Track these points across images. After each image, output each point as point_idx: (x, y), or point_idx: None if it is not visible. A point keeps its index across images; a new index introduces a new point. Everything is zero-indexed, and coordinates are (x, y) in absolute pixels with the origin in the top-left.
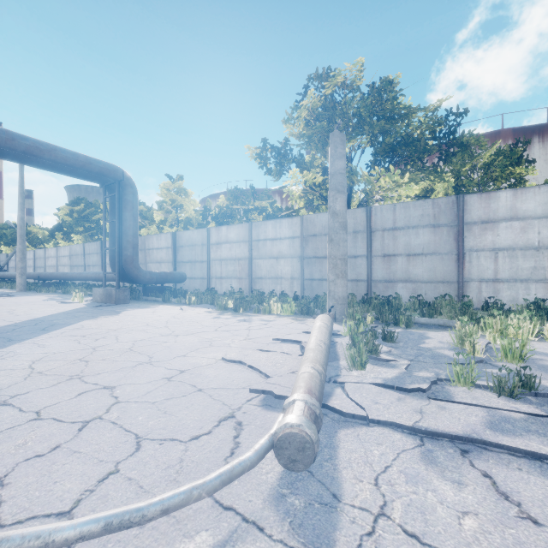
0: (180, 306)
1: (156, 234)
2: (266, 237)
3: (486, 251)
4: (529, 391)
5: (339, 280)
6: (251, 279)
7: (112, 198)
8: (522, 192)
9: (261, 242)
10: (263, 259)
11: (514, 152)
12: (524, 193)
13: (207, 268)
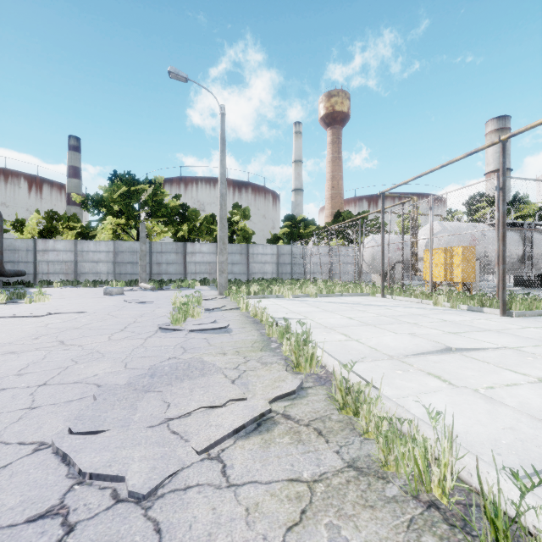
0: (58, 287)
1: None
2: (89, 250)
3: (193, 263)
4: (182, 287)
5: (144, 273)
6: (77, 274)
7: None
8: (203, 244)
9: (85, 252)
10: (87, 262)
11: (211, 220)
12: (203, 245)
13: (34, 267)
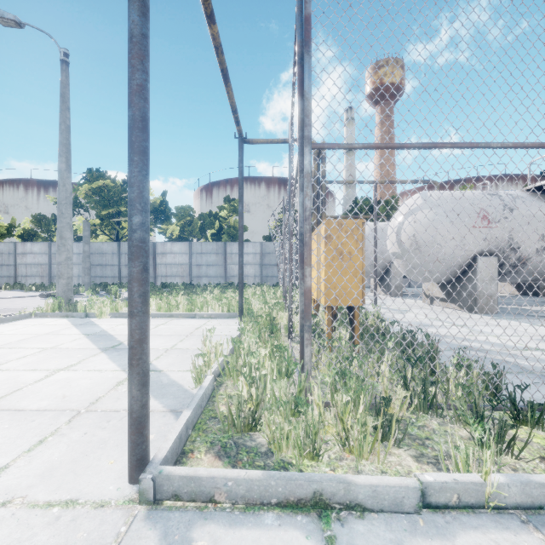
0: (0, 291)
1: None
2: None
3: (164, 265)
4: (98, 294)
5: (86, 276)
6: (51, 277)
7: None
8: (174, 244)
9: None
10: None
11: (207, 217)
12: (174, 244)
13: (14, 270)
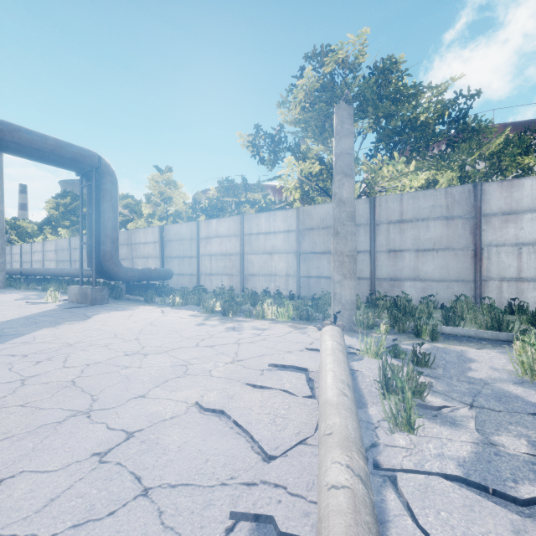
0: (161, 309)
1: (143, 227)
2: (259, 231)
3: (508, 246)
4: None
5: (346, 281)
6: (242, 276)
7: (90, 187)
8: None
9: (254, 236)
10: (255, 254)
11: (523, 141)
12: None
13: (196, 264)
